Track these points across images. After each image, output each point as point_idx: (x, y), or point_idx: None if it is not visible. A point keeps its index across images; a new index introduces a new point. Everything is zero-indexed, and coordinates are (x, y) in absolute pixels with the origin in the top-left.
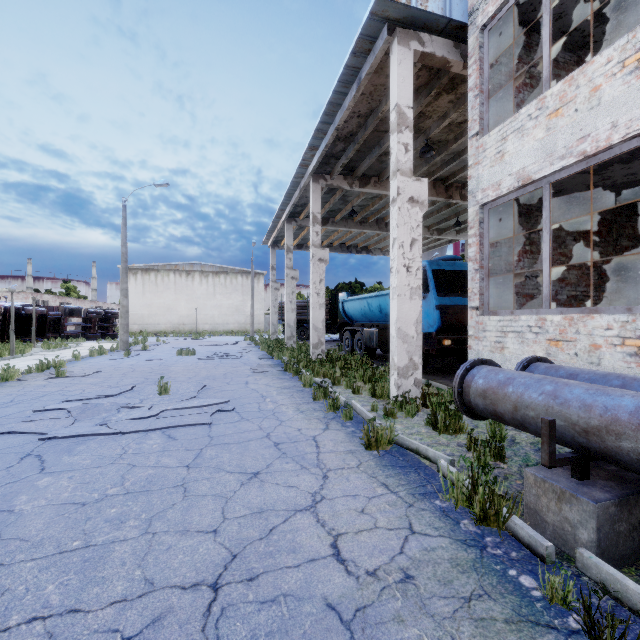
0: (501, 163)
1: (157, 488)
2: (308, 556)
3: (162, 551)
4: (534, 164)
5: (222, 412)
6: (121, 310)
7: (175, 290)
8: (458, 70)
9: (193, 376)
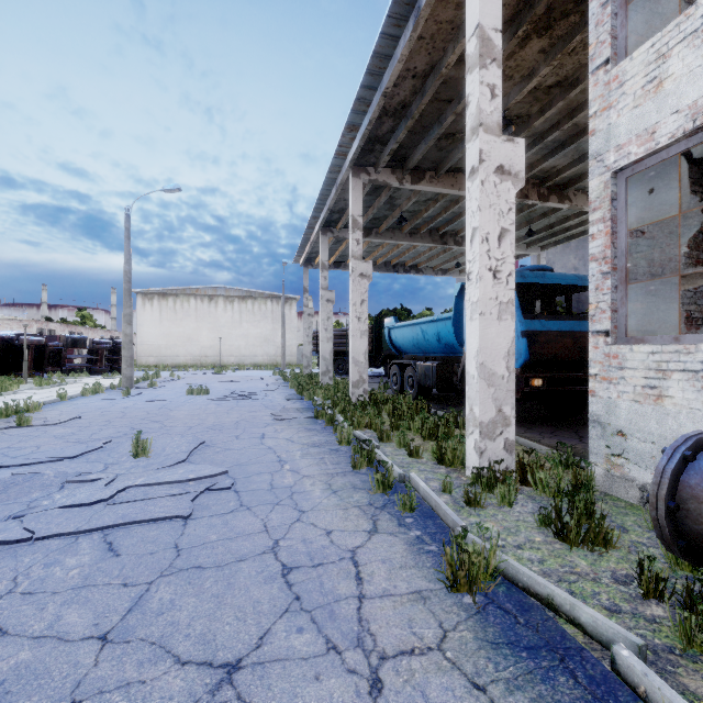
0: (656, 97)
1: None
2: None
3: None
4: None
5: (214, 491)
6: (124, 340)
7: (196, 317)
8: None
9: (195, 425)
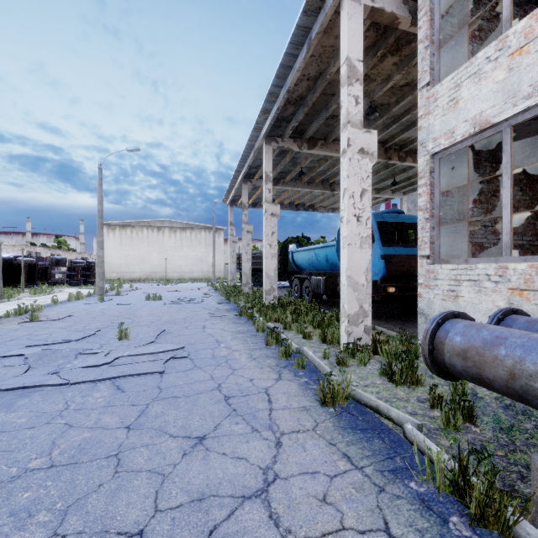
0: (455, 110)
1: (87, 459)
2: None
3: None
4: (493, 107)
5: (176, 359)
6: (97, 260)
7: (148, 243)
8: (406, 27)
9: (155, 320)
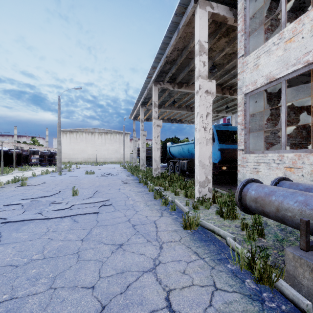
0: (257, 70)
1: (62, 255)
2: (151, 308)
3: (58, 303)
4: (276, 70)
5: (105, 206)
6: (57, 151)
7: (86, 141)
8: (231, 23)
9: (92, 185)
